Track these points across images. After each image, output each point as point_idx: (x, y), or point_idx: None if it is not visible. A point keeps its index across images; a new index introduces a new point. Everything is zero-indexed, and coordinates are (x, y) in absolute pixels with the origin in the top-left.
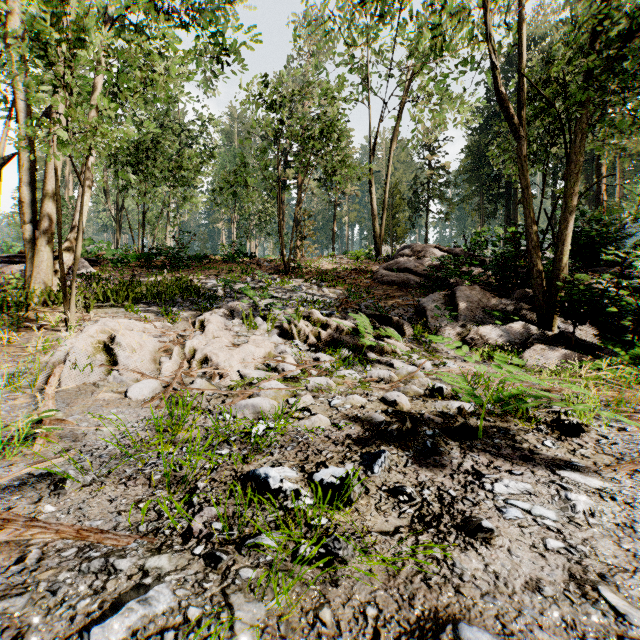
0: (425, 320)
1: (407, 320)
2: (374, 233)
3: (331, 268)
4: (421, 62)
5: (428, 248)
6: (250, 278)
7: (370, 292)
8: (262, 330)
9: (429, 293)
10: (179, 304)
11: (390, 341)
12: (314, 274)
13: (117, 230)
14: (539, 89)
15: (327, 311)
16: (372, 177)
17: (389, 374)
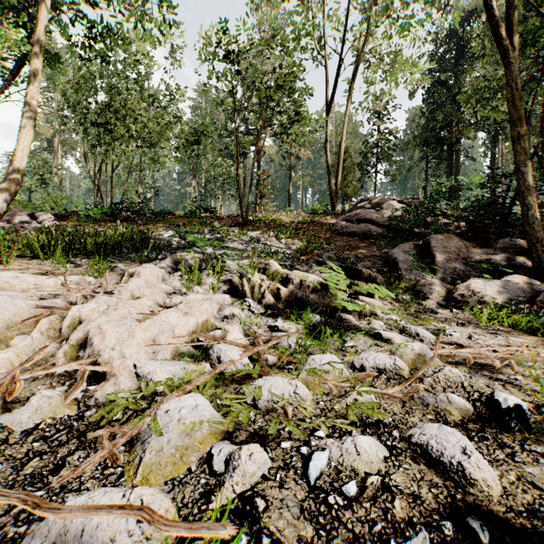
0: (397, 273)
1: (376, 273)
2: (330, 188)
3: (289, 221)
4: (381, 9)
5: (386, 200)
6: (207, 230)
7: (331, 243)
8: (207, 285)
9: (394, 244)
10: (123, 255)
11: (366, 299)
12: (272, 227)
13: (94, 191)
14: (532, 6)
15: (286, 263)
16: (328, 133)
17: (393, 362)
